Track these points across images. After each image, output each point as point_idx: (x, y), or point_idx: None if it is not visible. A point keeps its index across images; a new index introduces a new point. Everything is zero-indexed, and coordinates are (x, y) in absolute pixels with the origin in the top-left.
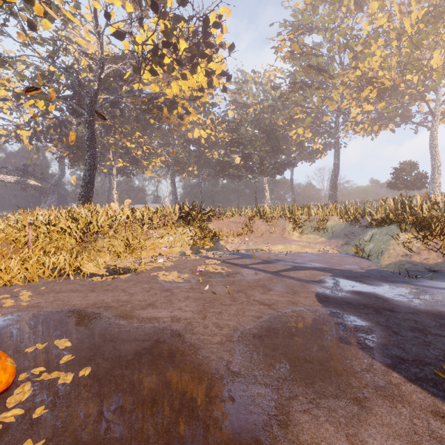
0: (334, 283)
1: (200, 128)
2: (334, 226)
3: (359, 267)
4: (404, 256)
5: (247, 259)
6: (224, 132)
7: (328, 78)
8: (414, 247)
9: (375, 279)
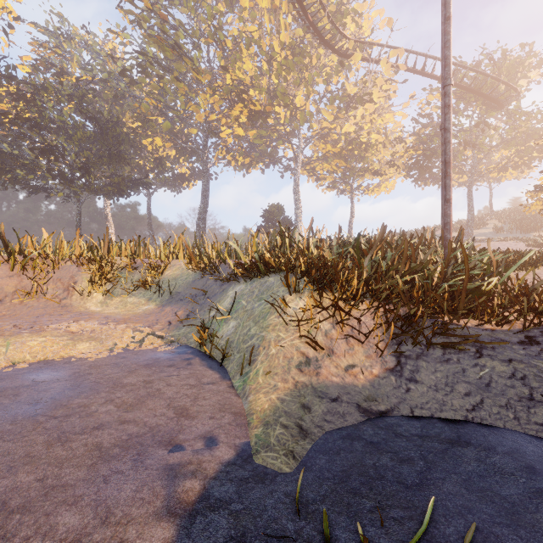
0: None
1: None
2: (176, 277)
3: (166, 469)
4: (304, 364)
5: None
6: (13, 102)
7: (192, 70)
8: (320, 333)
9: None
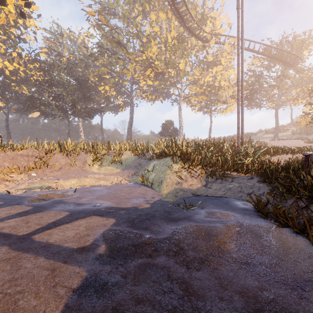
0: (112, 246)
1: (4, 58)
2: (127, 159)
3: (144, 200)
4: (177, 183)
5: (6, 208)
6: (36, 71)
7: (126, 53)
8: (183, 176)
9: (161, 219)
